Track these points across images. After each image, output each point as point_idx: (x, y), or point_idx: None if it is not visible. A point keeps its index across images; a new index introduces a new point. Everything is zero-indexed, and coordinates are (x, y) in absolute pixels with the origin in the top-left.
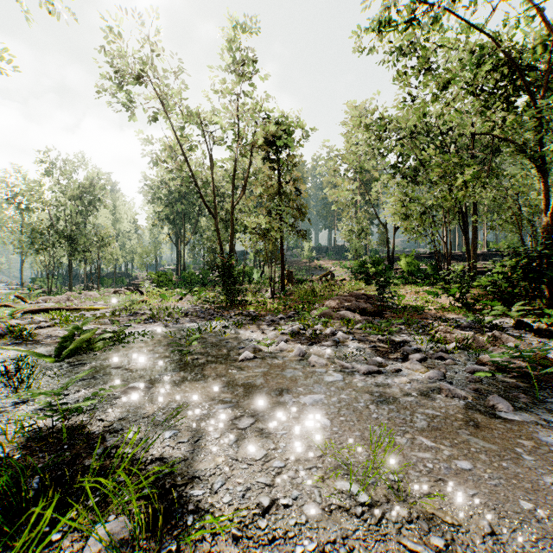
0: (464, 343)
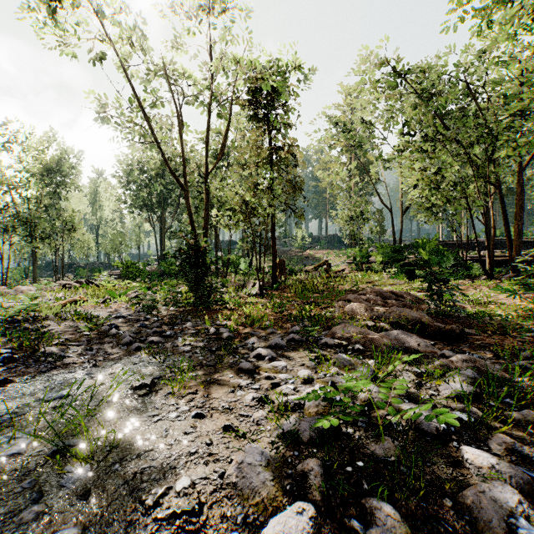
0: None
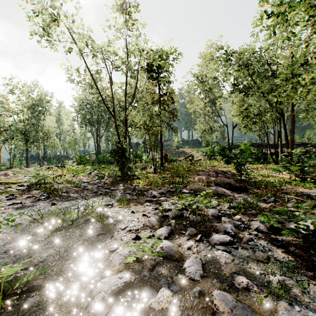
0: None
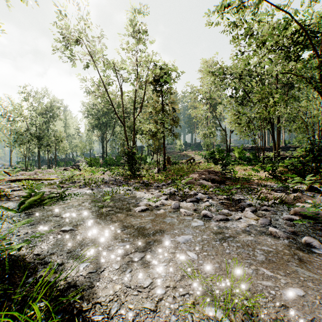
0: (279, 200)
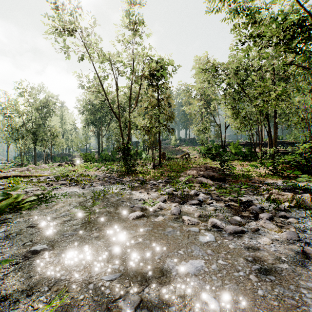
0: (294, 203)
